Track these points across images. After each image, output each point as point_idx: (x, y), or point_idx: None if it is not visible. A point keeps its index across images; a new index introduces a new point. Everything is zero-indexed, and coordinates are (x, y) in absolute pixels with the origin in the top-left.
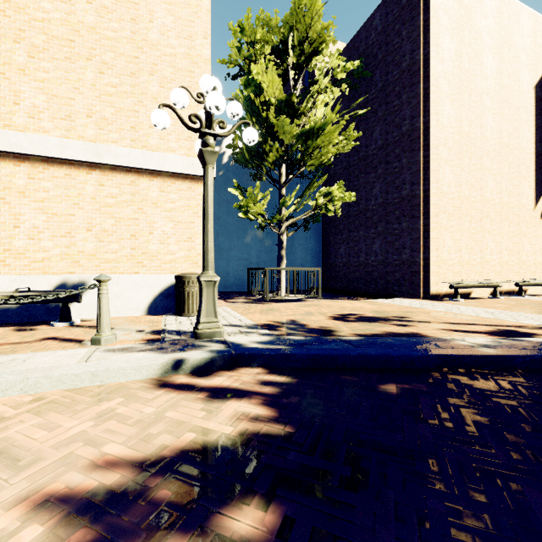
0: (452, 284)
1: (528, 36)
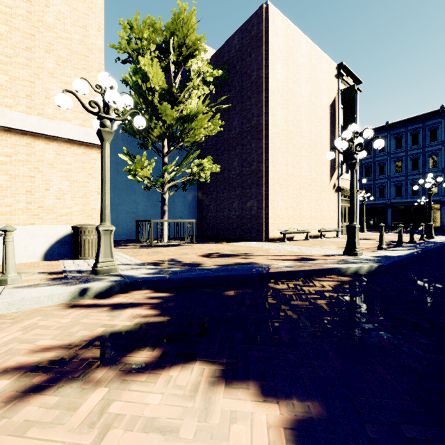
0: (282, 231)
1: (326, 73)
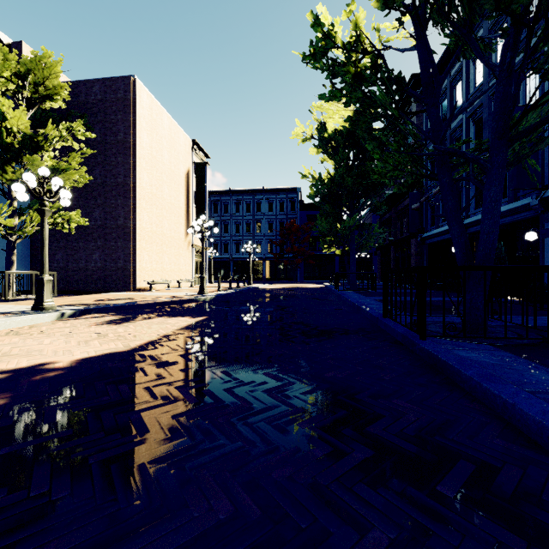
0: (149, 282)
1: (183, 146)
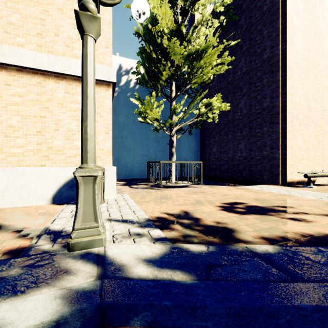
0: (306, 174)
1: None
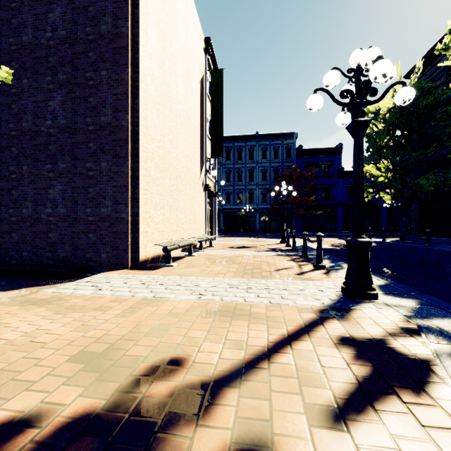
0: (166, 246)
1: (197, 37)
